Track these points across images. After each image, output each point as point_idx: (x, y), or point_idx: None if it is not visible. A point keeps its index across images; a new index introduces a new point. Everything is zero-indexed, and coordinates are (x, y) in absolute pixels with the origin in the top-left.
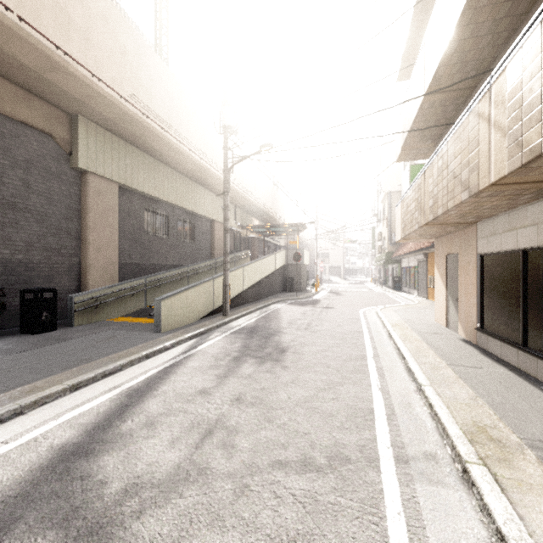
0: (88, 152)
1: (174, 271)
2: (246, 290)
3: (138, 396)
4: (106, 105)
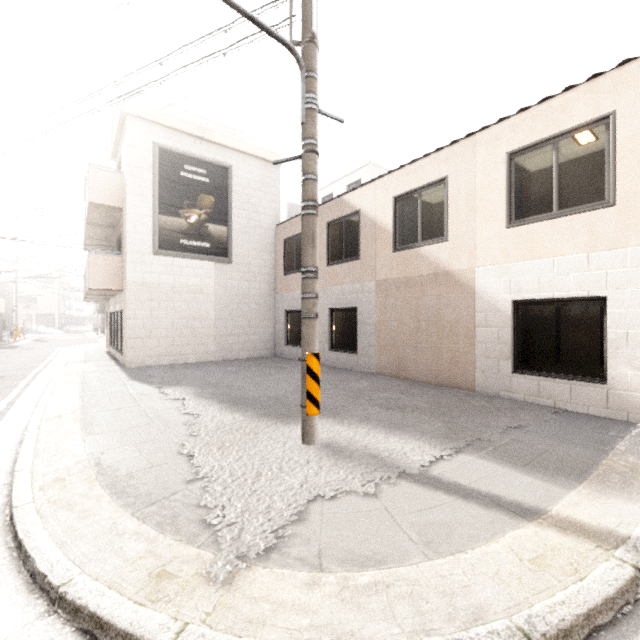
0: None
1: None
2: None
3: None
4: None
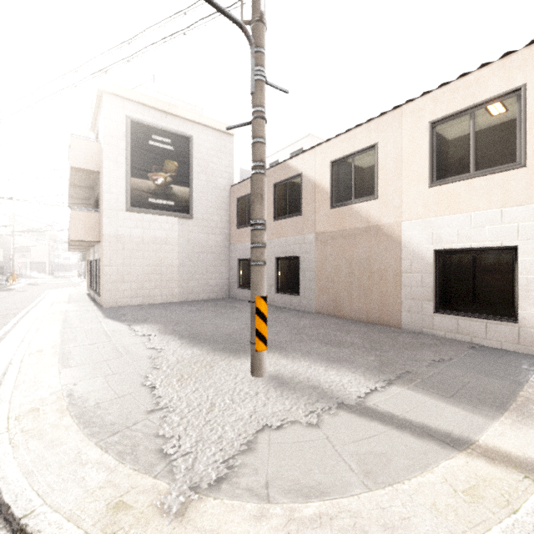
0: None
1: None
2: None
3: None
4: None
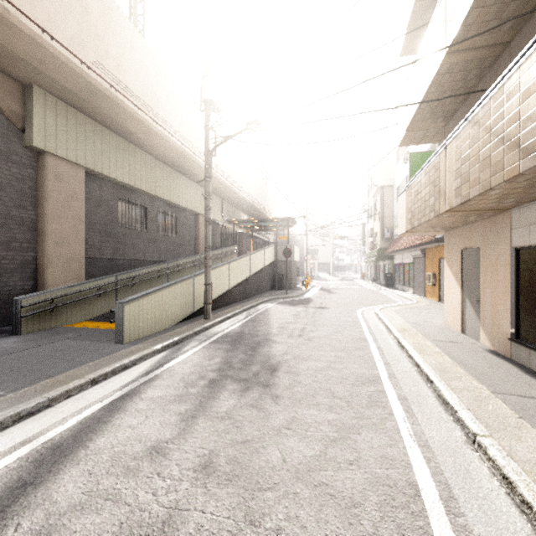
0: (46, 129)
1: (151, 268)
2: (232, 289)
3: (53, 461)
4: (64, 72)
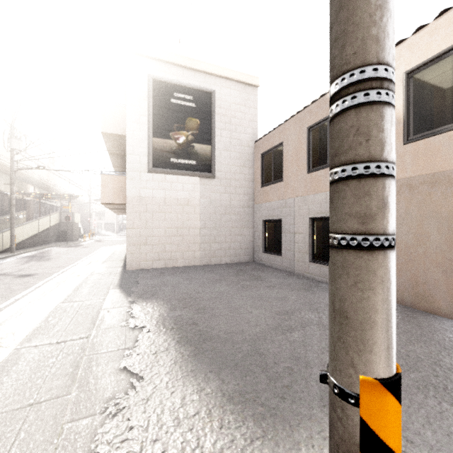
0: None
1: None
2: (25, 240)
3: None
4: None
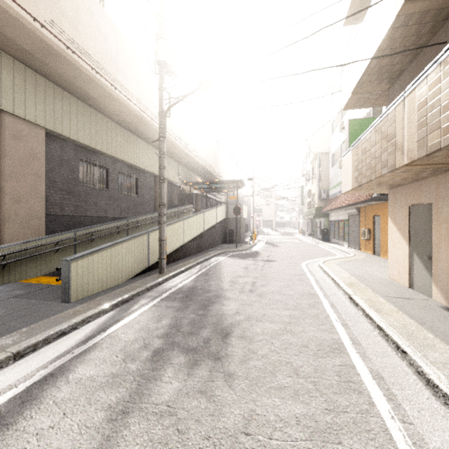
0: (2, 88)
1: (111, 224)
2: (187, 243)
3: None
4: (17, 29)
